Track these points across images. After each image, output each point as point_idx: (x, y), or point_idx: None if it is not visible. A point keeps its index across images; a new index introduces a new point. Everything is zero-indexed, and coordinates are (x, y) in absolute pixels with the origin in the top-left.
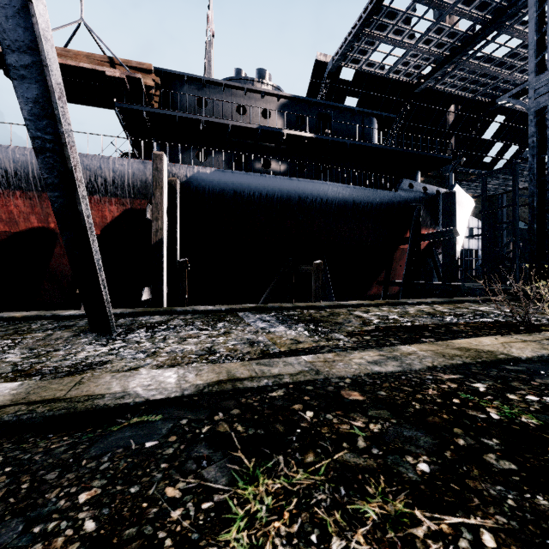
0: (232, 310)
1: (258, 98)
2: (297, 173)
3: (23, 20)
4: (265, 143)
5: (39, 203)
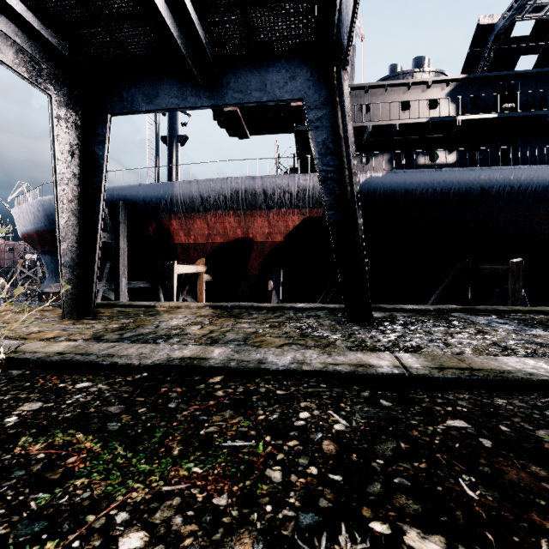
0: (440, 310)
1: (423, 89)
2: (478, 162)
3: (319, 84)
4: (431, 135)
5: (244, 219)
